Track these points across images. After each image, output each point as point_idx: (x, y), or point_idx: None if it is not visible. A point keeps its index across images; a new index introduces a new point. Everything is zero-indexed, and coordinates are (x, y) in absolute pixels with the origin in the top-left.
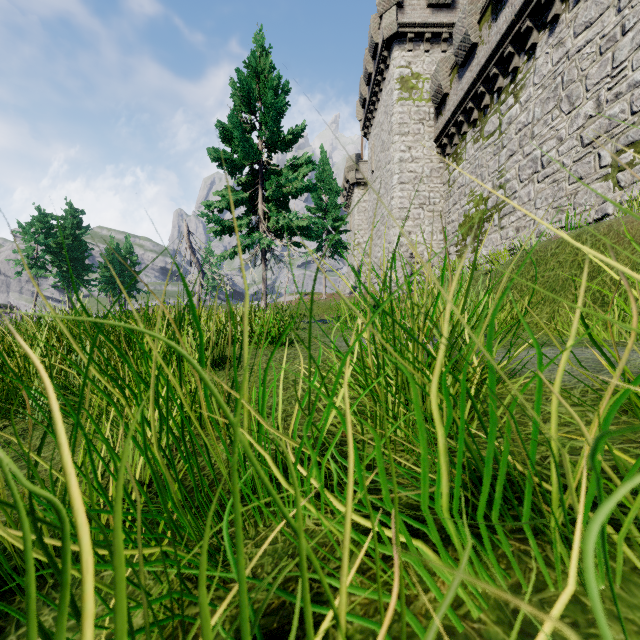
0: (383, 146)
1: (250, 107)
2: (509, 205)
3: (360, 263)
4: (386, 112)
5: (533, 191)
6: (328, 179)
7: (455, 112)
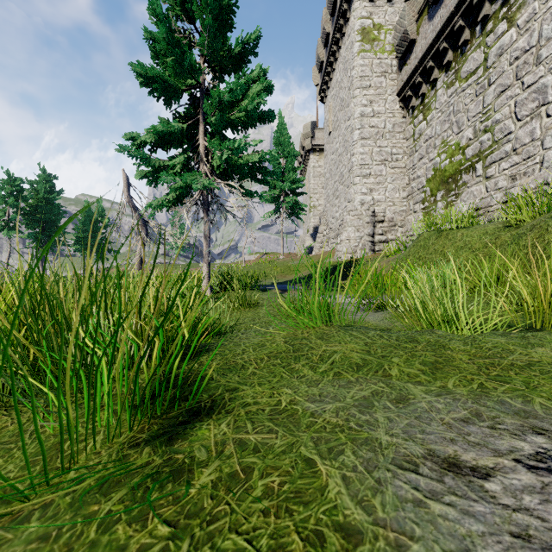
0: (342, 104)
1: (186, 10)
2: (499, 150)
3: (315, 225)
4: (345, 68)
5: (539, 128)
6: (286, 143)
7: (424, 57)
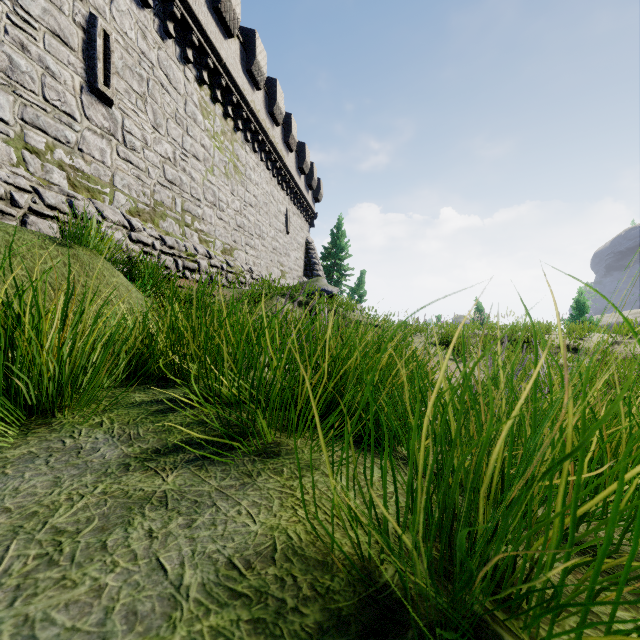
0: None
1: None
2: None
3: None
4: None
5: None
6: None
7: None
